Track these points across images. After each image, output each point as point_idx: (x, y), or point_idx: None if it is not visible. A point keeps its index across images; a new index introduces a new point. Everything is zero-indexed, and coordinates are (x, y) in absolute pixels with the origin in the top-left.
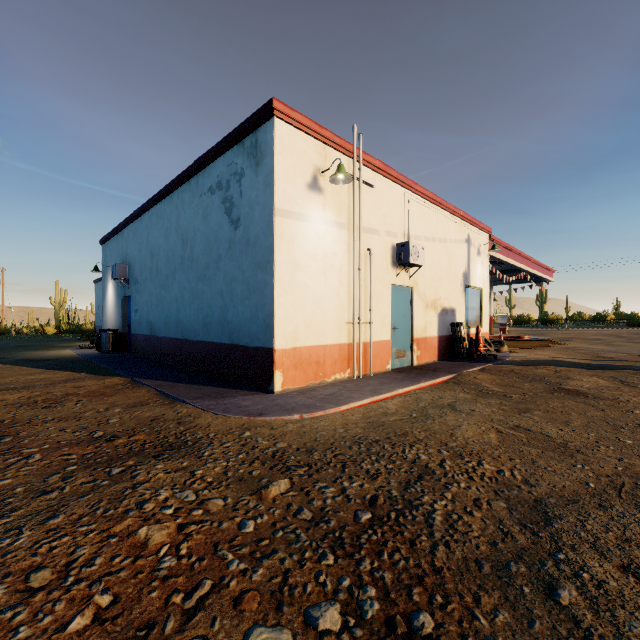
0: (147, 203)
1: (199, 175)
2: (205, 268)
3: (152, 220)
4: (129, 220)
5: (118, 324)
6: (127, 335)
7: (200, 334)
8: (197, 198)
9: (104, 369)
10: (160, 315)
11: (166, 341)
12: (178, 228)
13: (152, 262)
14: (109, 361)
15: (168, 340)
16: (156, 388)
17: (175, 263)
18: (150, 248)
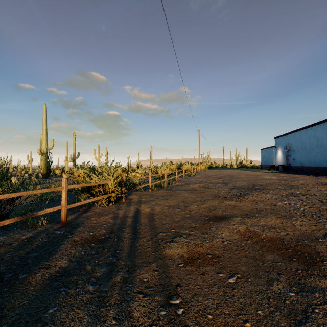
0: (300, 129)
1: (324, 123)
2: (326, 148)
3: (302, 133)
4: (290, 133)
5: (284, 163)
6: (287, 166)
7: (325, 165)
8: (323, 129)
9: (291, 174)
10: (306, 160)
11: (309, 167)
12: (315, 136)
13: (302, 145)
14: (288, 172)
15: (310, 167)
16: (315, 176)
17: (313, 146)
18: (301, 141)
